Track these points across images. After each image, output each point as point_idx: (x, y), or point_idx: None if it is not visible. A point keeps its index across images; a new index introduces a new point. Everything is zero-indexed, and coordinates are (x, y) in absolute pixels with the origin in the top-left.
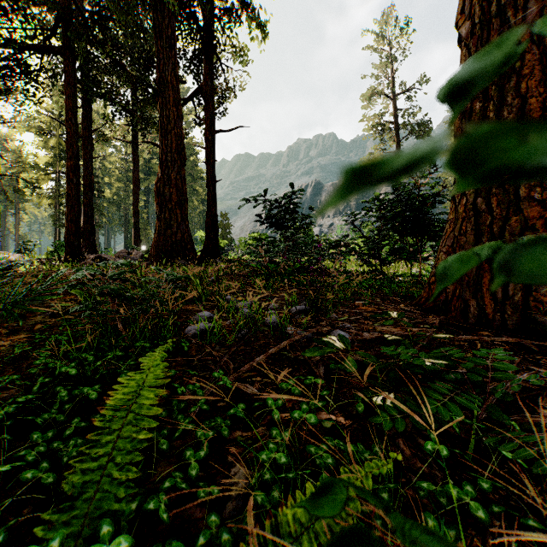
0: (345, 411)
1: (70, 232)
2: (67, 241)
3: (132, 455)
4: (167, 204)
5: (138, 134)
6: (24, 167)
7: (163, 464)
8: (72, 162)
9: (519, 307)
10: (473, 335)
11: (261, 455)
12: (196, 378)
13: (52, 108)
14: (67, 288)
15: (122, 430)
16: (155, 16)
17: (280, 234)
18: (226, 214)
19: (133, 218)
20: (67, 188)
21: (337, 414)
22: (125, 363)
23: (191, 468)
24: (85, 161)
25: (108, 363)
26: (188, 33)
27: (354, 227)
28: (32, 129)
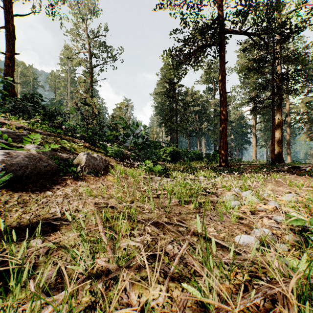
0: None
1: None
2: None
3: None
4: None
5: None
6: None
7: None
8: None
9: None
10: None
11: None
12: None
13: None
14: None
15: None
16: None
17: None
18: None
19: None
20: None
21: None
22: None
23: None
24: None
25: None
26: None
27: None
28: None
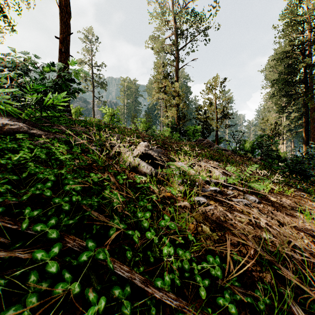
0: None
1: None
2: None
3: None
4: None
5: None
6: None
7: None
8: None
9: None
10: None
11: None
12: None
13: None
14: None
15: None
16: None
17: None
18: None
19: None
20: None
21: None
22: None
23: None
24: None
25: None
26: None
27: None
28: None
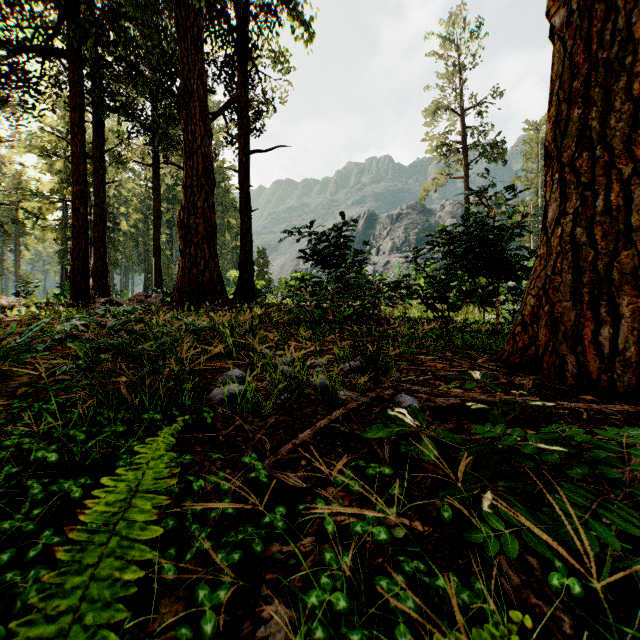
0: (422, 512)
1: (76, 272)
2: (72, 282)
3: (111, 609)
4: (192, 238)
5: (159, 156)
6: (24, 194)
7: (168, 600)
8: (78, 187)
9: (631, 365)
10: (572, 400)
11: (310, 596)
12: (220, 462)
13: (58, 125)
14: (52, 343)
15: (100, 565)
16: (178, 13)
17: (328, 274)
18: (264, 250)
19: (154, 255)
20: (73, 218)
21: (410, 517)
22: (125, 444)
23: (204, 620)
24: (96, 188)
25: (106, 442)
26: (218, 35)
27: (416, 265)
28: (35, 150)
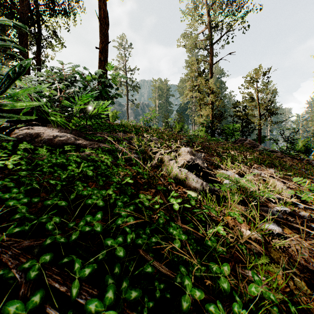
0: None
1: None
2: None
3: None
4: None
5: None
6: None
7: None
8: None
9: None
10: None
11: None
12: None
13: None
14: None
15: None
16: (20, 36)
17: None
18: None
19: None
20: None
21: None
22: None
23: None
24: None
25: None
26: None
27: None
28: None
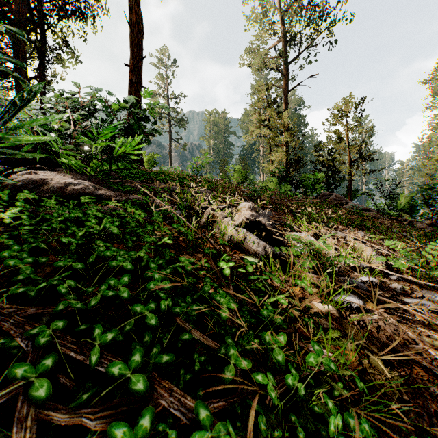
0: None
1: None
2: None
3: None
4: None
5: None
6: None
7: None
8: None
9: None
10: None
11: None
12: None
13: None
14: None
15: None
16: (15, 46)
17: None
18: None
19: None
20: None
21: None
22: None
23: None
24: None
25: None
26: None
27: None
28: None
